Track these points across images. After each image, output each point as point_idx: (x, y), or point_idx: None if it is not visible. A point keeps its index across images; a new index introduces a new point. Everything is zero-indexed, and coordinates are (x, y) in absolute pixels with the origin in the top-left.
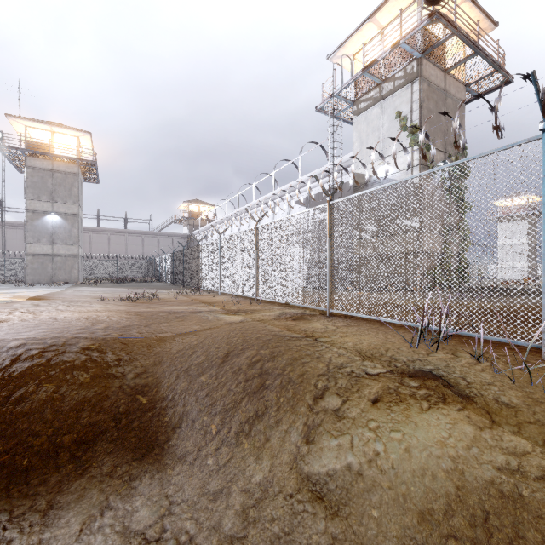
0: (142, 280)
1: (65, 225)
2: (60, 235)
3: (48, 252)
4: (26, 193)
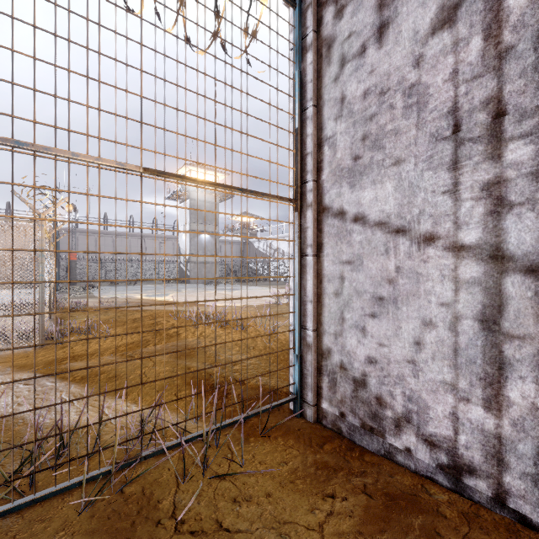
0: (254, 280)
1: (211, 240)
2: (208, 248)
3: (202, 260)
4: (191, 218)
